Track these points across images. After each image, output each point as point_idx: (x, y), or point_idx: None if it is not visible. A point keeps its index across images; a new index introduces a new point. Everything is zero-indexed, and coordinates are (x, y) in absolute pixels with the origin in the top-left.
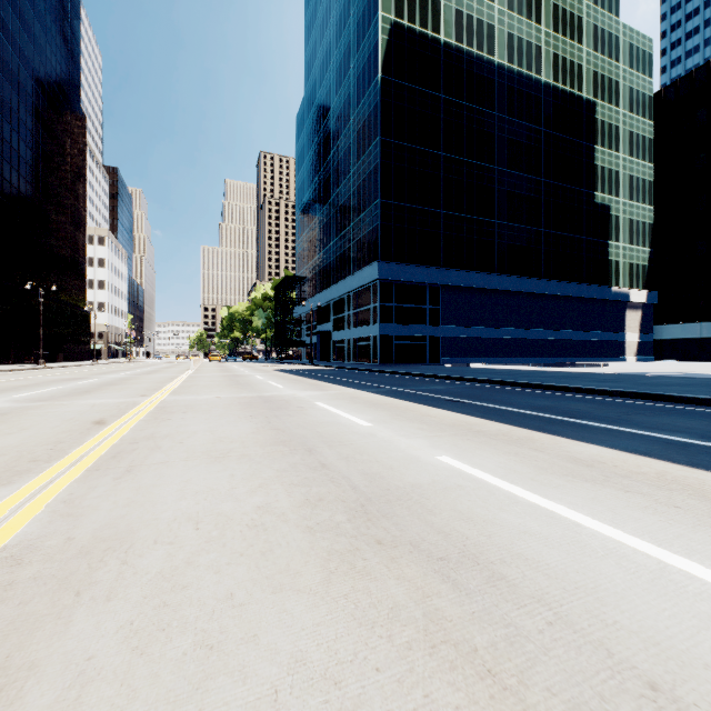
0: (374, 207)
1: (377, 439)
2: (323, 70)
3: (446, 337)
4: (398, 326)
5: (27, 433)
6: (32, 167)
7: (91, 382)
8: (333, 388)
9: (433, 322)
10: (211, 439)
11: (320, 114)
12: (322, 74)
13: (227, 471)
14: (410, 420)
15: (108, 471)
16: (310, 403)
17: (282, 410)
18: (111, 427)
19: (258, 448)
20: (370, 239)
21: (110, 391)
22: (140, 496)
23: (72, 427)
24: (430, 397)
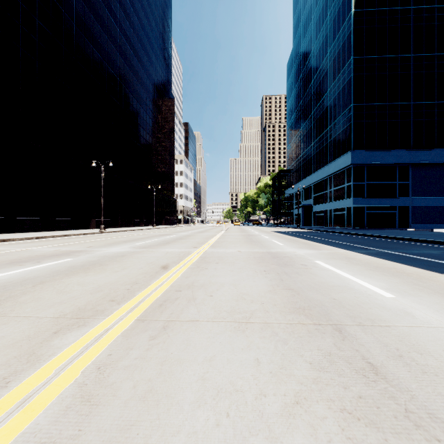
0: (348, 111)
1: (420, 322)
2: (306, 26)
3: (415, 206)
4: (369, 199)
5: (124, 272)
6: (152, 127)
7: (172, 237)
8: (324, 247)
9: (403, 195)
10: (234, 294)
11: (303, 57)
12: (305, 30)
13: (251, 351)
14: (441, 294)
15: (149, 324)
16: (311, 262)
17: (289, 267)
18: (169, 272)
19: (278, 314)
20: (344, 135)
21: (178, 243)
22: (161, 378)
23: (149, 269)
24: (434, 262)
